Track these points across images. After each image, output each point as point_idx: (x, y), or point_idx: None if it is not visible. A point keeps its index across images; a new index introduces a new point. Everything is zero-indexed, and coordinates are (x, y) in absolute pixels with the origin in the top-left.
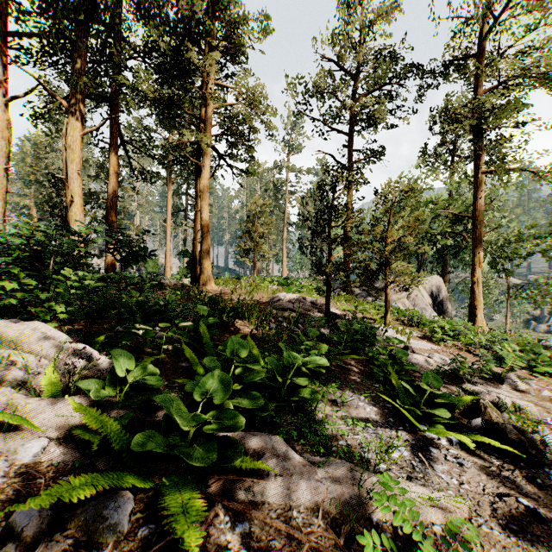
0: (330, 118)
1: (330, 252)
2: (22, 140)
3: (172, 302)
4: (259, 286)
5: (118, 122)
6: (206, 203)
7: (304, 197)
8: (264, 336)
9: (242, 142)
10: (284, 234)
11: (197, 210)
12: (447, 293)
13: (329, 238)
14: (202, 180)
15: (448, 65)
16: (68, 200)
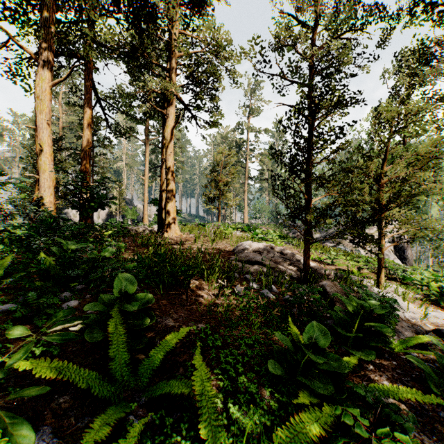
0: (291, 73)
1: (310, 194)
2: (32, 112)
3: (114, 256)
4: (223, 233)
5: (92, 79)
6: (171, 151)
7: (263, 154)
8: (227, 316)
9: (207, 92)
10: (245, 186)
11: (162, 159)
12: (407, 239)
13: (309, 177)
14: (167, 128)
15: (420, 2)
16: (37, 149)
